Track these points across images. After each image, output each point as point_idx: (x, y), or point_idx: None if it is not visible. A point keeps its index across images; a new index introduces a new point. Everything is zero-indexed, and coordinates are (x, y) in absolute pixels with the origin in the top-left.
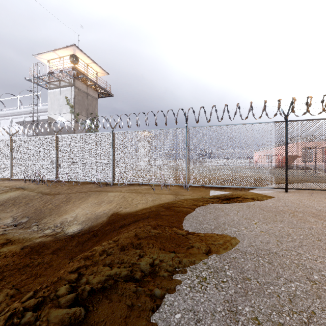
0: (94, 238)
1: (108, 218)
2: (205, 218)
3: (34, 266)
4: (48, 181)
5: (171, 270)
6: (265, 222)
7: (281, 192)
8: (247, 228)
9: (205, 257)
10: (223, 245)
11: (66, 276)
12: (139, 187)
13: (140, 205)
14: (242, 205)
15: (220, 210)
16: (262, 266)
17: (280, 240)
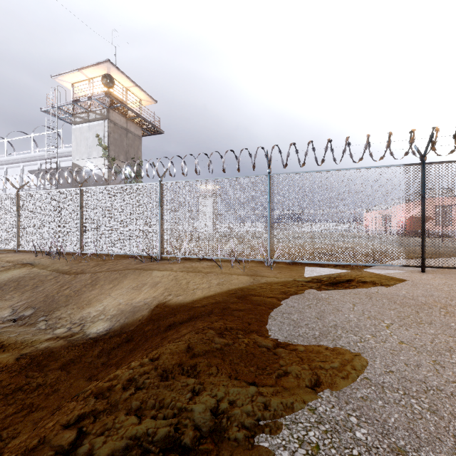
0: (127, 343)
1: (150, 312)
2: (303, 317)
3: (31, 391)
4: (69, 254)
5: (251, 425)
6: (403, 325)
7: (416, 273)
8: (375, 337)
9: (311, 396)
10: (341, 370)
11: (55, 438)
12: (199, 263)
13: (200, 292)
14: (359, 294)
15: (325, 301)
16: (420, 419)
17: (438, 360)
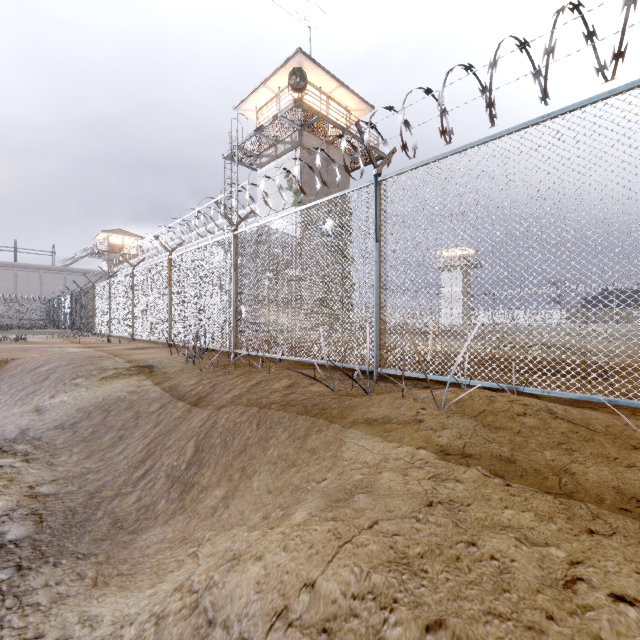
0: None
1: None
2: None
3: None
4: (223, 353)
5: None
6: None
7: None
8: None
9: None
10: None
11: None
12: None
13: None
14: None
15: None
16: None
17: None
